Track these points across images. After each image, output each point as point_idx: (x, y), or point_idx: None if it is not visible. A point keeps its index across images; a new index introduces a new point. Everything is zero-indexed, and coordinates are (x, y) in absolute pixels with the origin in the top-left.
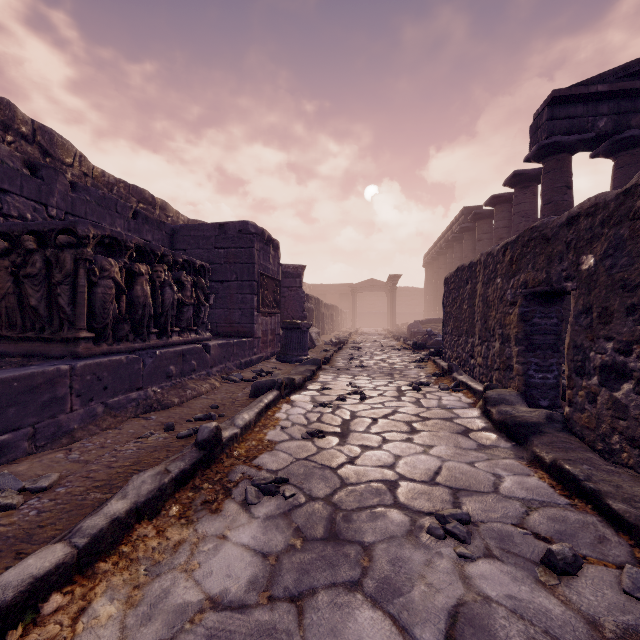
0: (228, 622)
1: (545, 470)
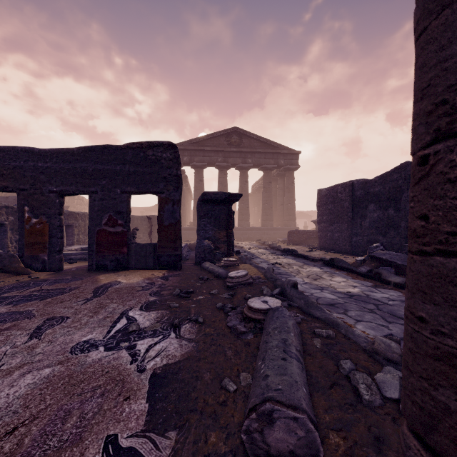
0: None
1: None
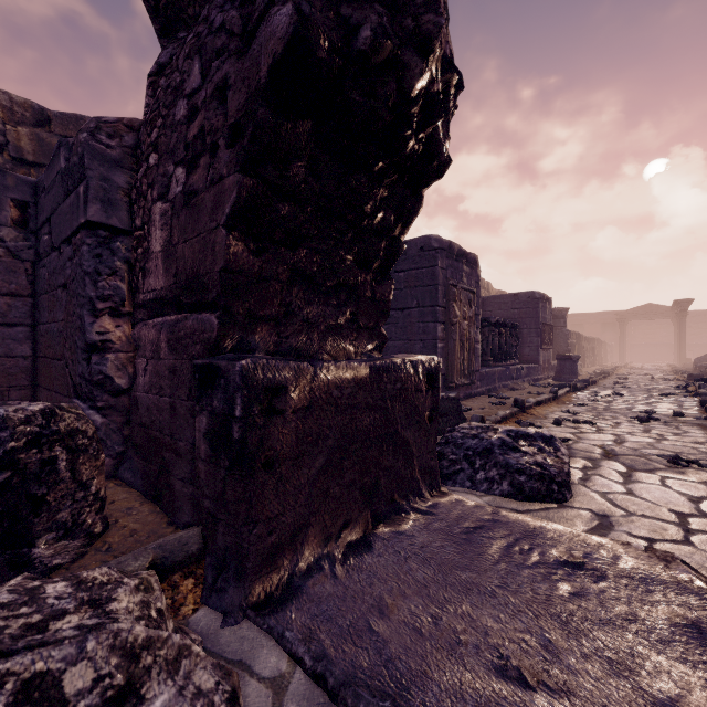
0: (582, 411)
1: (704, 410)
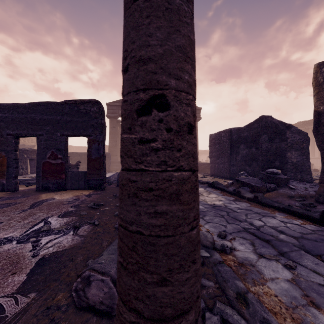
0: None
1: None
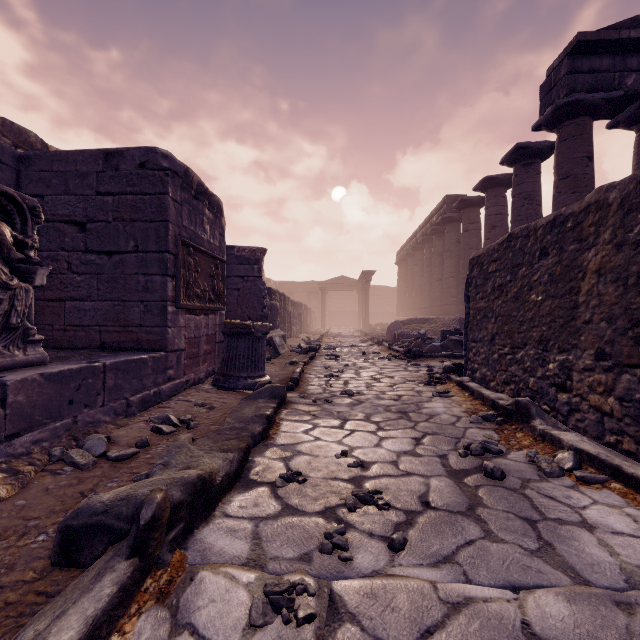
0: None
1: None
